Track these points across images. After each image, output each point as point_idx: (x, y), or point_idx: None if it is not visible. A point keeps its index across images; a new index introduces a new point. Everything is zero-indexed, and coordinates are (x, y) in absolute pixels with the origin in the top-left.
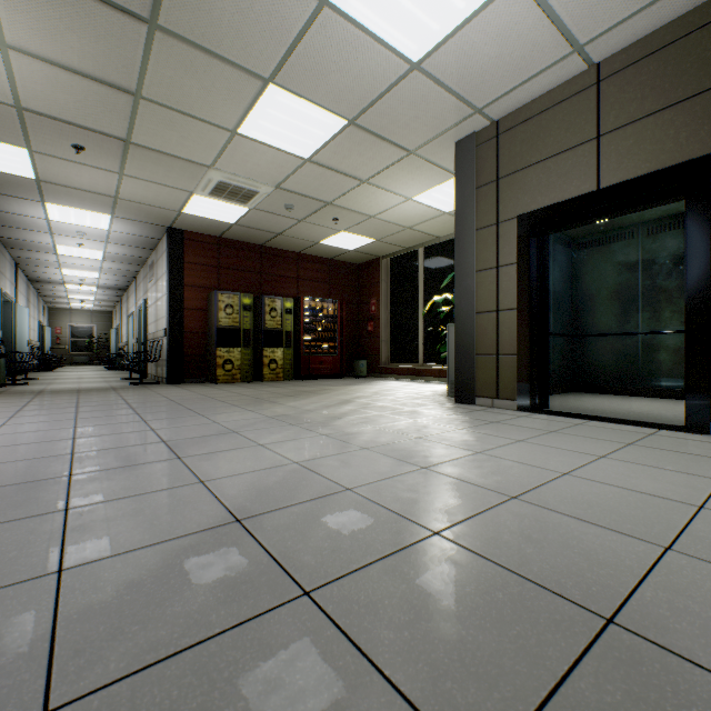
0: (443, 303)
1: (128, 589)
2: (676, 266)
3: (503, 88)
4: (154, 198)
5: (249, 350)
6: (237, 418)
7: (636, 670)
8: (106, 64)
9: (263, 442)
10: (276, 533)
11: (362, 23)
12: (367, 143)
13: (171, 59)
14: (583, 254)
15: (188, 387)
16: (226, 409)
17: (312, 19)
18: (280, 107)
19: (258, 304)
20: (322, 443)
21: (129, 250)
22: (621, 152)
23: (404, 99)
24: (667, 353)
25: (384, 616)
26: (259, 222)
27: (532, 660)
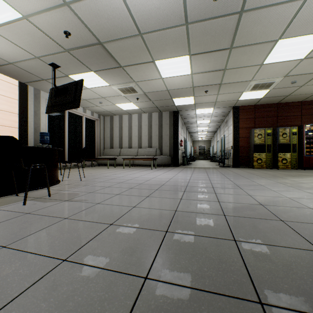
0: None
1: (233, 207)
2: None
3: None
4: (228, 98)
5: (269, 154)
6: (262, 181)
7: None
8: (216, 66)
9: (273, 190)
10: (274, 209)
11: None
12: None
13: (236, 54)
14: None
15: (240, 169)
16: (257, 178)
17: (300, 7)
18: (284, 45)
19: (274, 132)
20: (304, 194)
21: (218, 118)
22: None
23: None
24: None
25: (307, 230)
26: (275, 94)
27: None
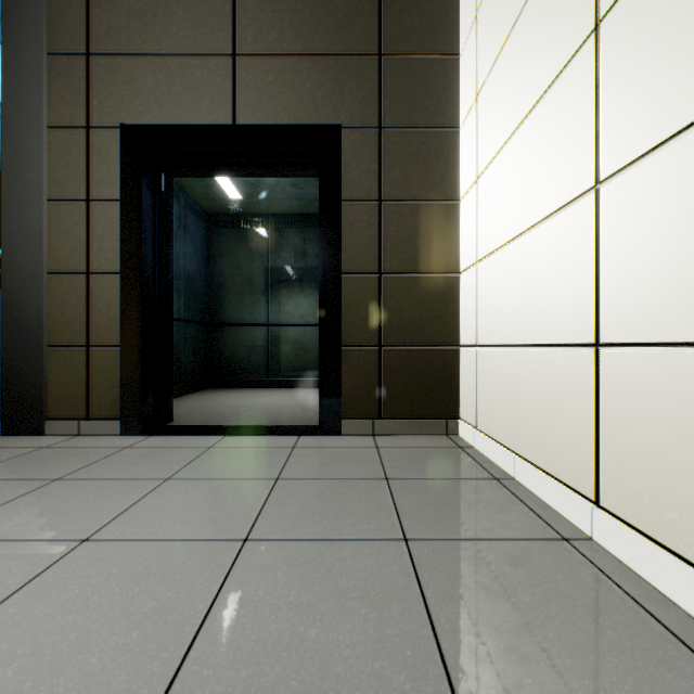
0: None
1: None
2: (297, 262)
3: None
4: None
5: None
6: None
7: None
8: None
9: None
10: None
11: None
12: None
13: None
14: (219, 234)
15: None
16: None
17: None
18: None
19: None
20: None
21: None
22: (261, 87)
23: None
24: (290, 345)
25: None
26: None
27: None
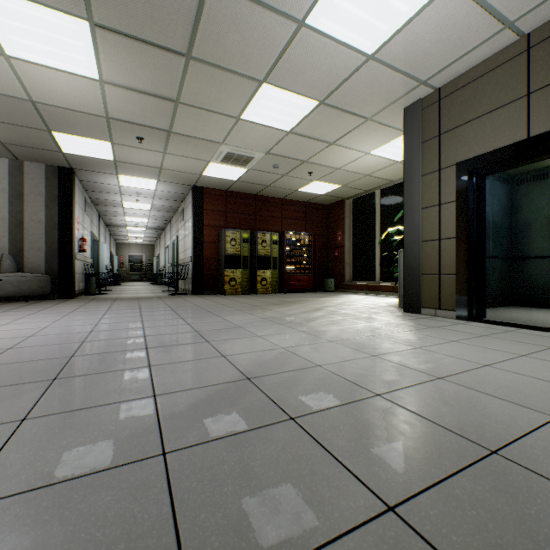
0: (396, 233)
1: (191, 407)
2: None
3: (443, 63)
4: (185, 167)
5: (247, 271)
6: (241, 318)
7: (503, 477)
8: (159, 85)
9: (260, 334)
10: (272, 387)
11: (329, 34)
12: (333, 116)
13: (199, 76)
14: (521, 189)
15: (206, 297)
16: (233, 312)
17: (293, 37)
18: (270, 98)
19: (253, 238)
20: (300, 337)
21: (167, 202)
22: (549, 105)
23: (362, 81)
24: None
25: (340, 434)
26: (254, 178)
27: (432, 464)
